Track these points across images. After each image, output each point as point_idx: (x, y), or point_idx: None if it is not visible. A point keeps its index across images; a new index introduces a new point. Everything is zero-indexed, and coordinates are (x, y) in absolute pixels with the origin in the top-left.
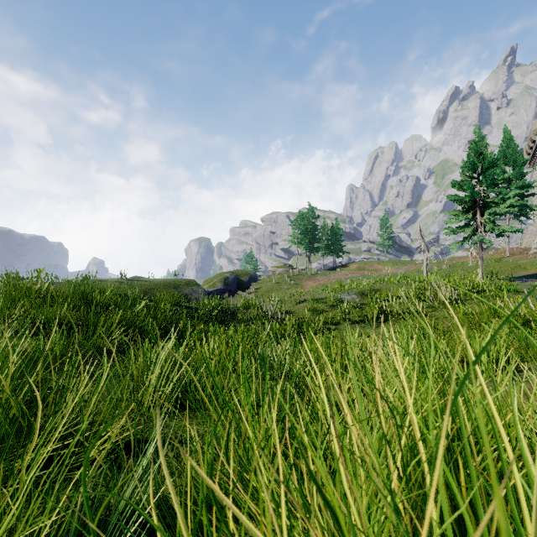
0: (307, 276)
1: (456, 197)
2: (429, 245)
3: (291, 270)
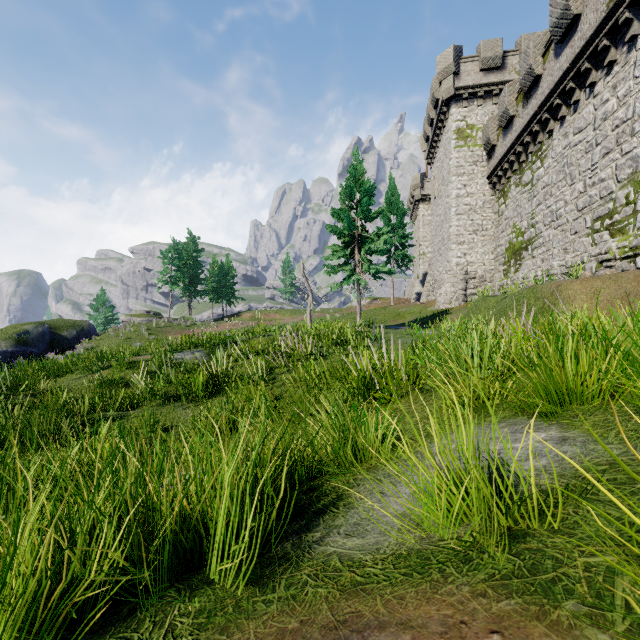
0: (179, 328)
1: (334, 228)
2: (313, 287)
3: (156, 320)
